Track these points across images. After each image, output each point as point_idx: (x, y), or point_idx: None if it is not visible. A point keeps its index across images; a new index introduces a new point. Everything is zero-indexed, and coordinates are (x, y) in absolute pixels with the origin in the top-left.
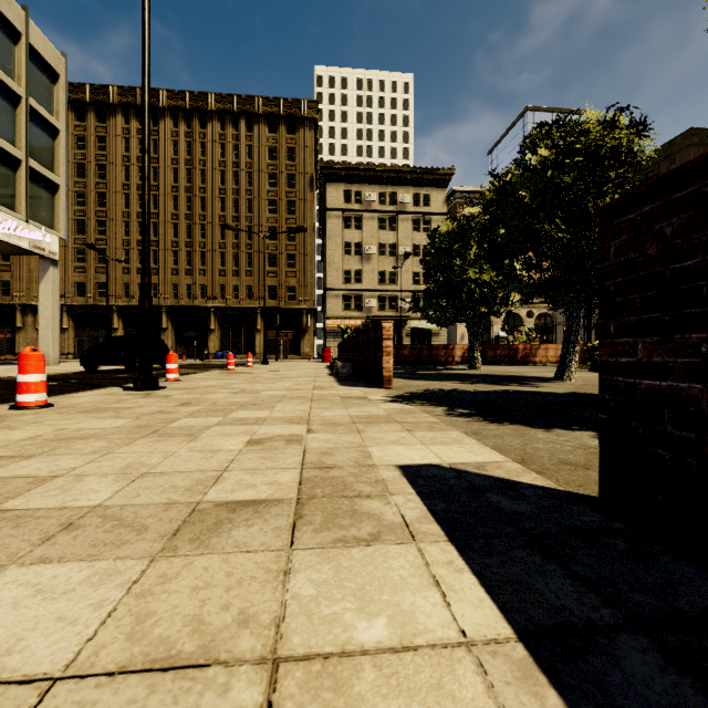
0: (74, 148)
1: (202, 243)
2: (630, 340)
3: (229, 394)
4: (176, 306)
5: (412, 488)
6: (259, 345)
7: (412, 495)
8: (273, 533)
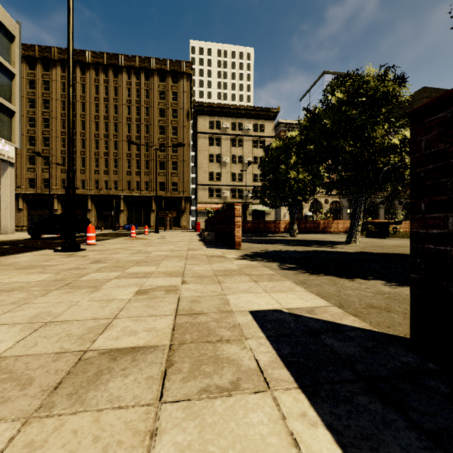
0: (27, 88)
1: (115, 153)
2: (440, 215)
3: (129, 254)
4: (97, 195)
5: (262, 332)
6: (153, 221)
7: (262, 338)
8: (146, 384)
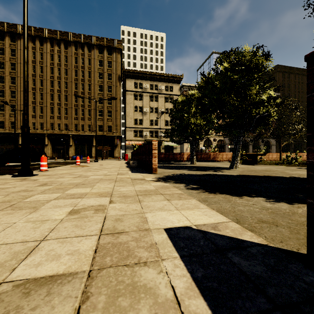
0: None
1: (66, 104)
2: None
3: (71, 178)
4: (52, 134)
5: (176, 251)
6: (94, 153)
7: (177, 259)
8: None
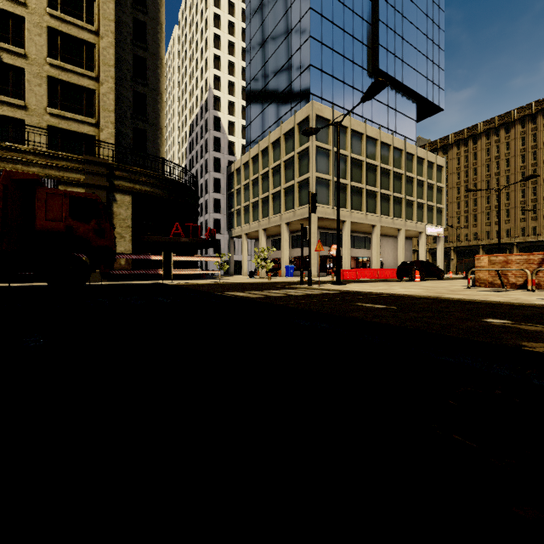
0: None
1: (507, 204)
2: None
3: None
4: (488, 244)
5: None
6: None
7: None
8: None
